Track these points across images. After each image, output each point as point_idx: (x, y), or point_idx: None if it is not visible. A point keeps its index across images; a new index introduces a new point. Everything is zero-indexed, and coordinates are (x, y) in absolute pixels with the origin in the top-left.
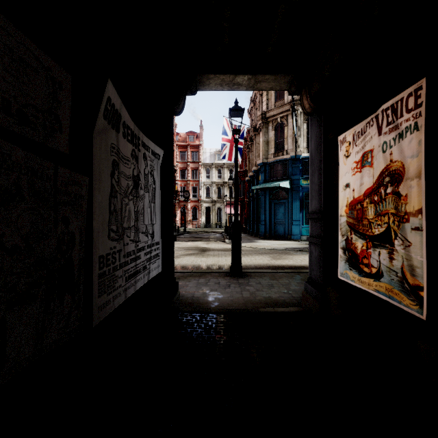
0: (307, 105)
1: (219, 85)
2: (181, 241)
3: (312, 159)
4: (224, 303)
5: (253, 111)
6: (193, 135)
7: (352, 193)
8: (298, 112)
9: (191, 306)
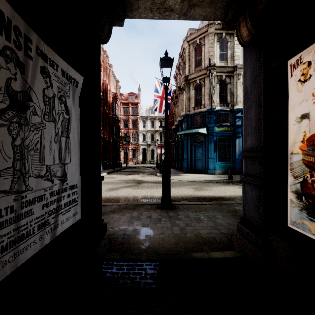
0: (246, 32)
1: (149, 10)
2: (122, 174)
3: (247, 94)
4: (154, 243)
5: (178, 76)
6: (133, 95)
7: (313, 125)
8: (212, 75)
9: (120, 248)
